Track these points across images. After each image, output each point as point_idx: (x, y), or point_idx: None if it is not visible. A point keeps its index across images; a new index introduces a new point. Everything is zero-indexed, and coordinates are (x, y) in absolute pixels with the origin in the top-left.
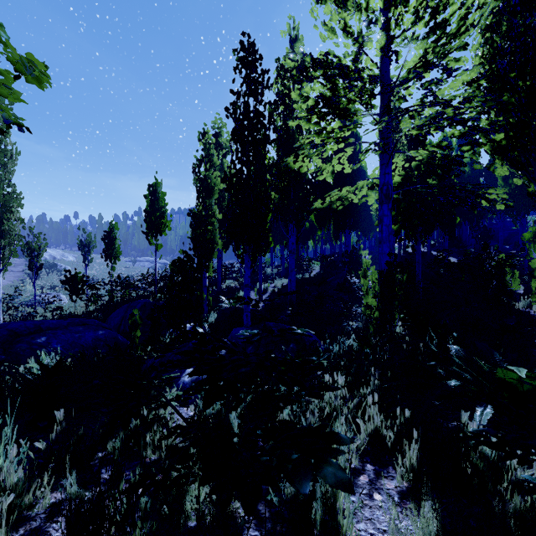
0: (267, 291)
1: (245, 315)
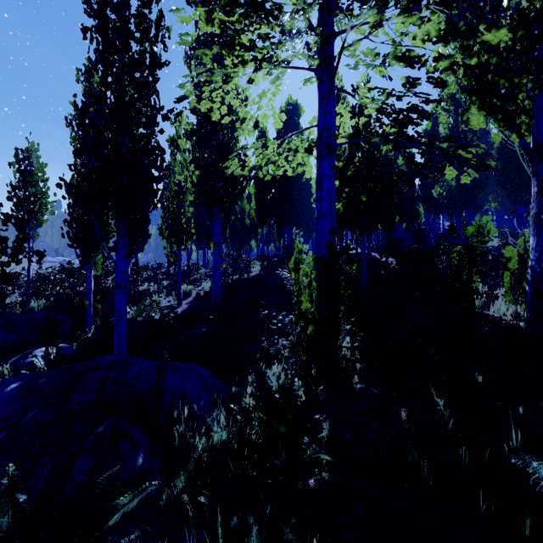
0: (191, 294)
1: (116, 333)
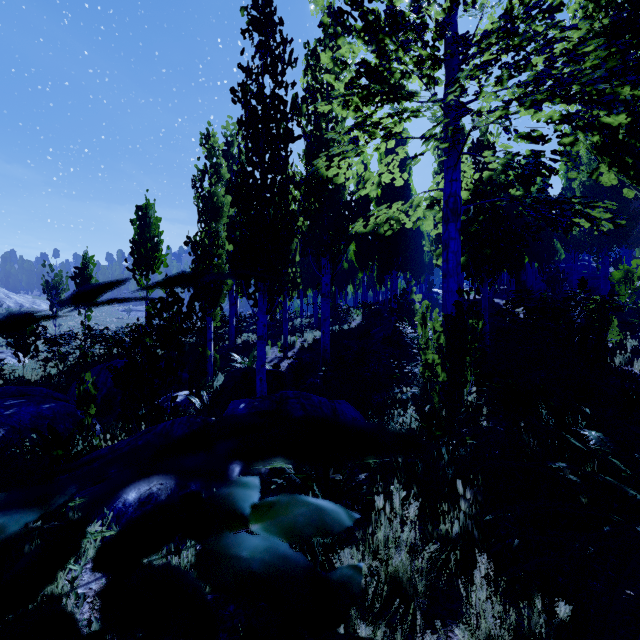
0: (294, 346)
1: (259, 379)
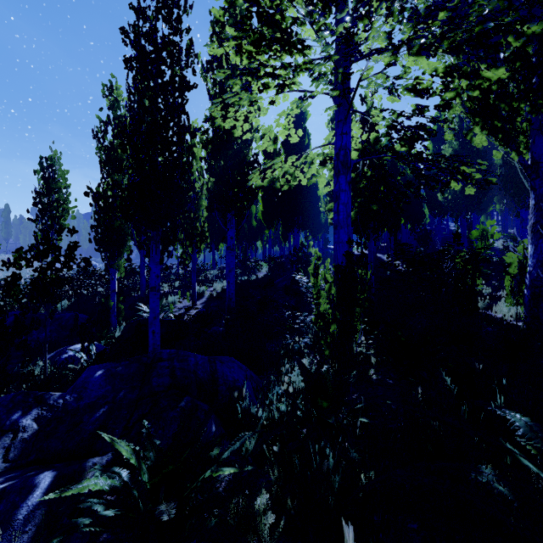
0: (204, 295)
1: (151, 331)
